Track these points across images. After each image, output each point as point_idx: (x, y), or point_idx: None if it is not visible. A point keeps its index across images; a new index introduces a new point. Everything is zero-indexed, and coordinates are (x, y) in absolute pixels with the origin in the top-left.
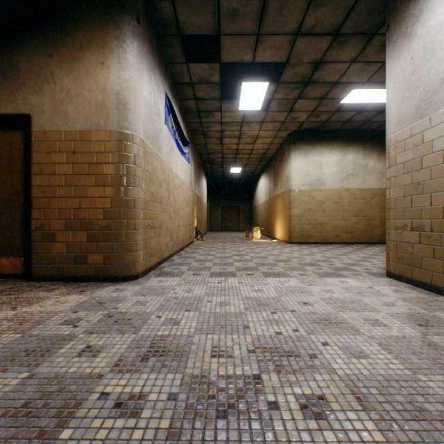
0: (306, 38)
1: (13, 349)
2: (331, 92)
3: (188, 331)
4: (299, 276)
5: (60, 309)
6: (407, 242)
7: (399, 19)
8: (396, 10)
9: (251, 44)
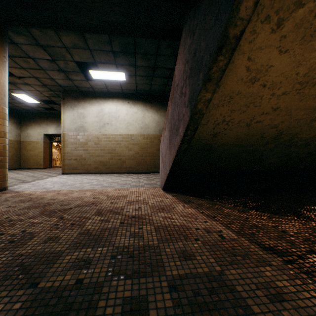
0: (36, 80)
1: (75, 188)
2: (15, 90)
3: (80, 182)
4: (49, 178)
5: (45, 190)
6: (72, 163)
7: (69, 101)
8: (68, 97)
9: (16, 66)
